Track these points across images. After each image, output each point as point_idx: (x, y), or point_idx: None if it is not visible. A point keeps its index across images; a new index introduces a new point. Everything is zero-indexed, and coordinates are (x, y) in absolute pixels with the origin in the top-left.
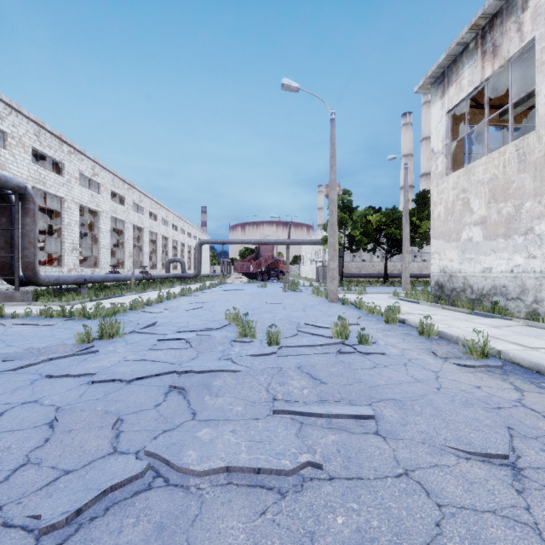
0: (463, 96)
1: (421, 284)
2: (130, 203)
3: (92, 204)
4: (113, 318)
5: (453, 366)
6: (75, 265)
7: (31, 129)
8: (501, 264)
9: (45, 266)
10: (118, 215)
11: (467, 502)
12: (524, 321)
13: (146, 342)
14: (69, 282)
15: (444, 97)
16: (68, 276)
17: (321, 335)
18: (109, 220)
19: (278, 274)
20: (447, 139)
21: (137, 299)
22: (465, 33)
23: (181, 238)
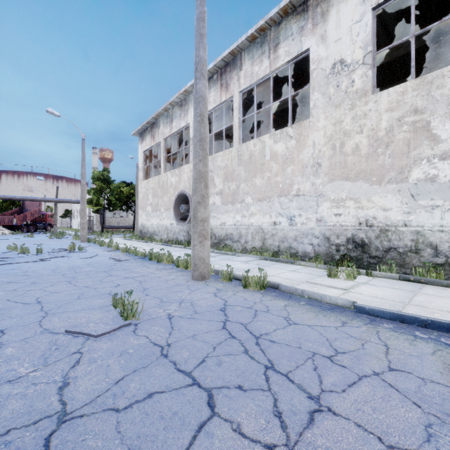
0: (147, 148)
1: None
2: None
3: None
4: None
5: (105, 252)
6: None
7: None
8: (155, 222)
9: None
10: None
11: (77, 260)
12: (155, 242)
13: None
14: None
15: (142, 144)
16: None
17: (64, 250)
18: None
19: (46, 226)
20: (143, 164)
21: None
22: (145, 124)
23: None
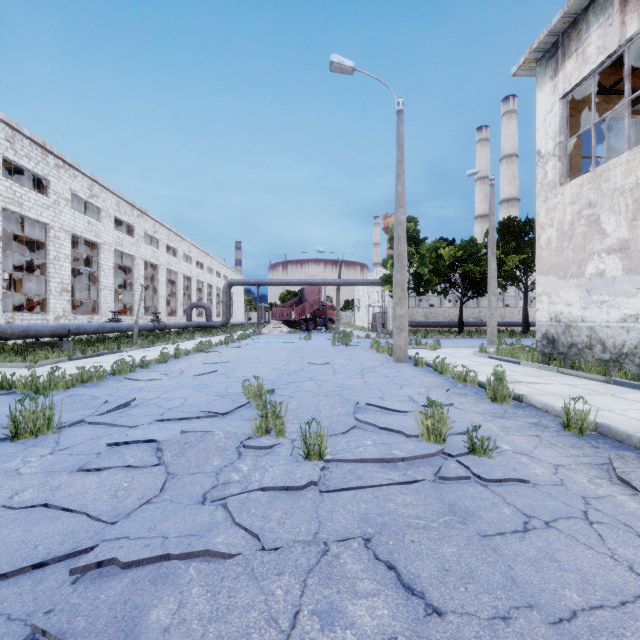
0: (589, 70)
1: (506, 335)
2: (141, 233)
3: (89, 234)
4: (77, 390)
5: None
6: (65, 311)
7: (2, 132)
8: None
9: (22, 313)
10: (125, 248)
11: None
12: None
13: (89, 447)
14: (44, 334)
15: (558, 76)
16: (43, 326)
17: (397, 430)
18: (112, 254)
19: (326, 322)
20: (561, 134)
21: (124, 359)
22: None
23: (208, 279)
